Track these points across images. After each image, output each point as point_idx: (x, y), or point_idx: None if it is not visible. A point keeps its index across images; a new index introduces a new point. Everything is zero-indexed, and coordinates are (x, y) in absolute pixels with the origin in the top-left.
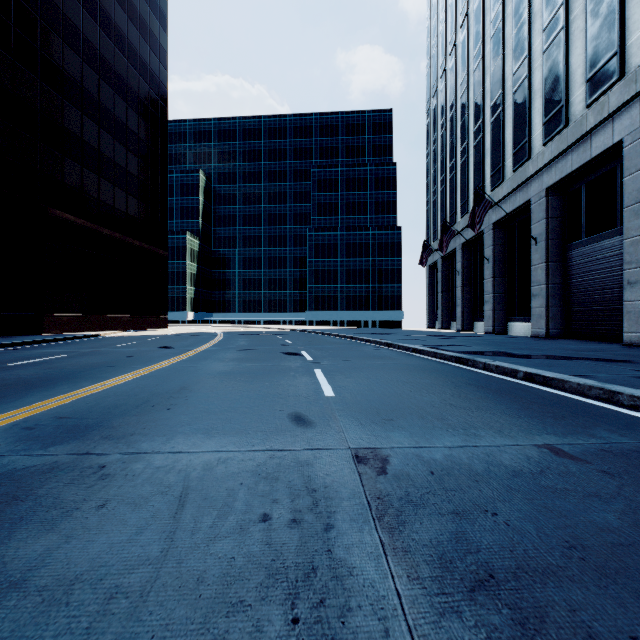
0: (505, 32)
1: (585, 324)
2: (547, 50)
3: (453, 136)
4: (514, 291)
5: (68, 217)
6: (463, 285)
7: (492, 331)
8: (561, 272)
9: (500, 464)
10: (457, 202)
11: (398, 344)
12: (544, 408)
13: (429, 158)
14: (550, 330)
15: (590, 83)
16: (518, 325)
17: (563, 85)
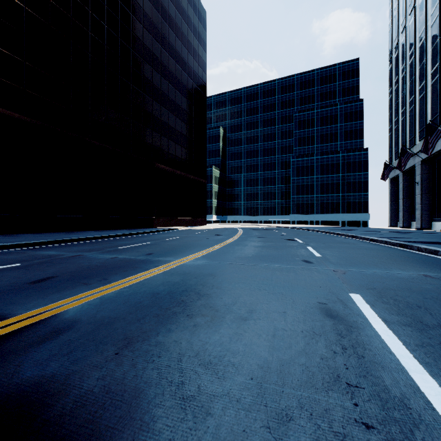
0: None
1: None
2: None
3: (412, 78)
4: None
5: (162, 167)
6: (421, 193)
7: None
8: None
9: (395, 276)
10: (416, 129)
11: (360, 236)
12: (439, 266)
13: (391, 96)
14: None
15: None
16: None
17: None
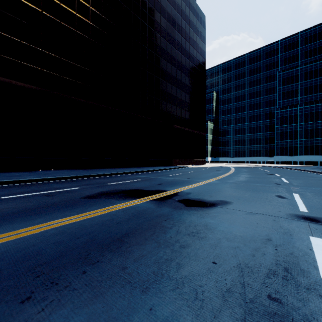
0: None
1: None
2: None
3: None
4: None
5: (177, 127)
6: None
7: None
8: None
9: None
10: None
11: None
12: None
13: None
14: None
15: None
16: None
17: None
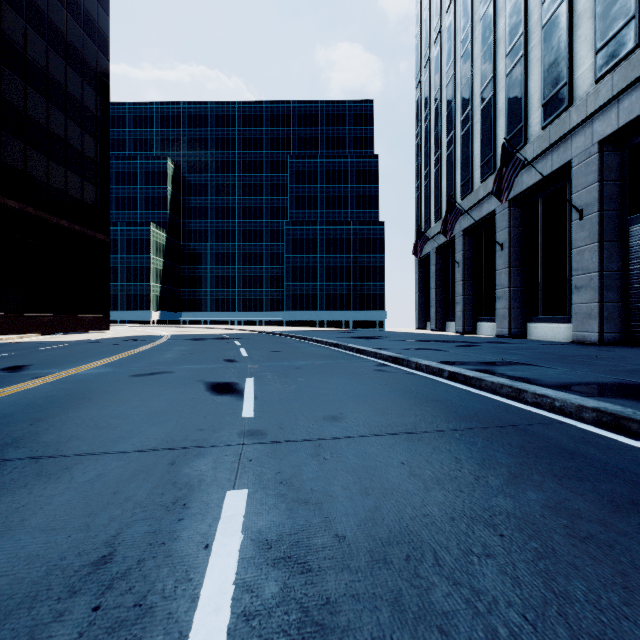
0: None
1: None
2: None
3: (451, 105)
4: (537, 284)
5: None
6: (464, 279)
7: (508, 334)
8: (619, 255)
9: None
10: (456, 182)
11: (416, 361)
12: None
13: (419, 138)
14: (605, 334)
15: None
16: (543, 327)
17: None
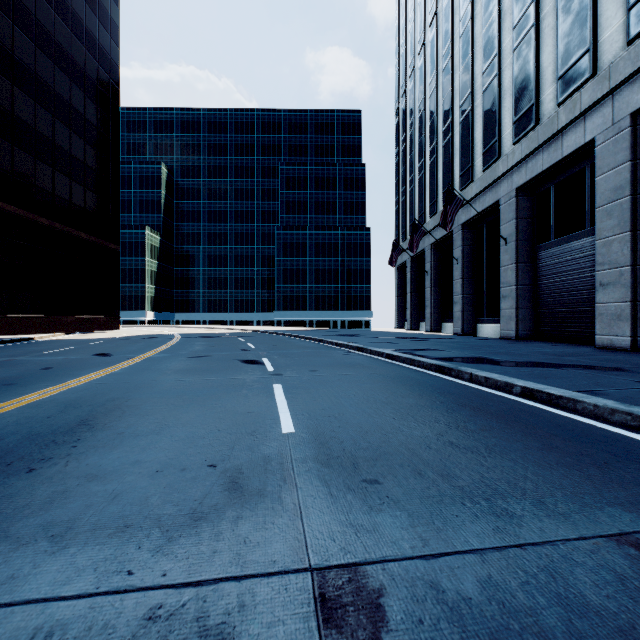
0: (474, 30)
1: (554, 326)
2: (517, 48)
3: (422, 136)
4: (483, 292)
5: None
6: (432, 286)
7: (461, 332)
8: (530, 273)
9: (586, 606)
10: (426, 202)
11: (370, 349)
12: (572, 446)
13: (398, 158)
14: (520, 332)
15: (561, 81)
16: (487, 326)
17: (534, 83)
